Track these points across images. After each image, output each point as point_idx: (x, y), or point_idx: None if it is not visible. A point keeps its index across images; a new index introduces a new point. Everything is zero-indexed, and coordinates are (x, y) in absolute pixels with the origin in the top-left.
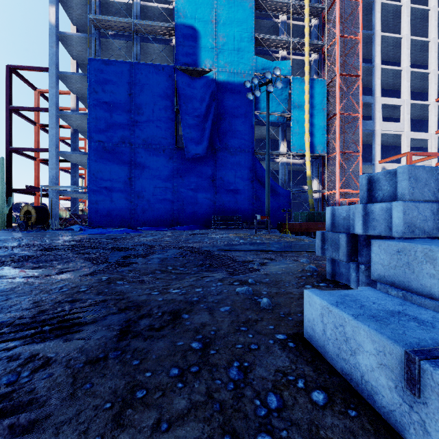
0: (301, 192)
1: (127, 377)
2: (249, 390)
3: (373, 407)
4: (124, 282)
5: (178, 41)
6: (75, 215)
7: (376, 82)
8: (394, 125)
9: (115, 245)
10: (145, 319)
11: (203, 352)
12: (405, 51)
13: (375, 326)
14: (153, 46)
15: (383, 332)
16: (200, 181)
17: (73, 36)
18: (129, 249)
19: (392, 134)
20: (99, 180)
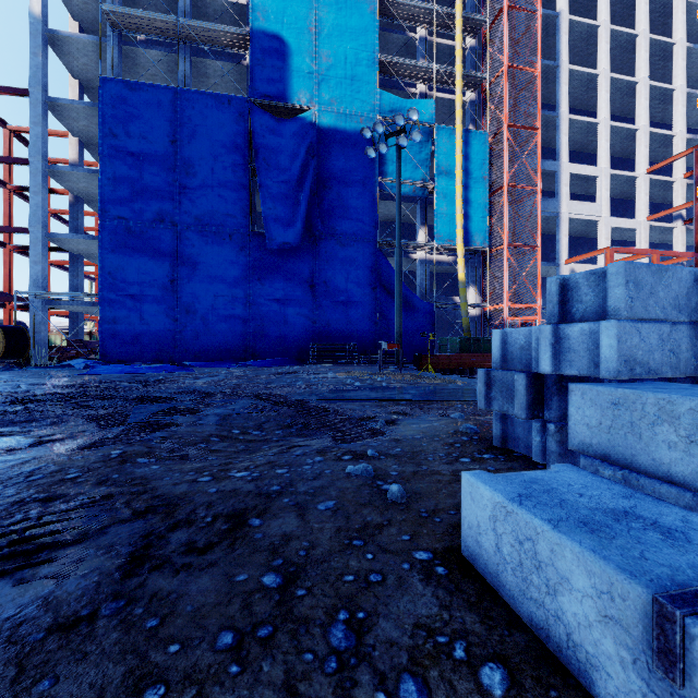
0: (450, 306)
1: (130, 658)
2: (366, 672)
3: (590, 692)
4: (151, 459)
5: (254, 58)
6: (77, 342)
7: (562, 140)
8: (587, 206)
9: (144, 392)
10: (181, 530)
11: (283, 595)
12: (603, 95)
13: (591, 544)
14: (214, 64)
15: (607, 555)
16: (291, 287)
17: (74, 39)
18: (169, 399)
19: (585, 219)
20: (120, 283)
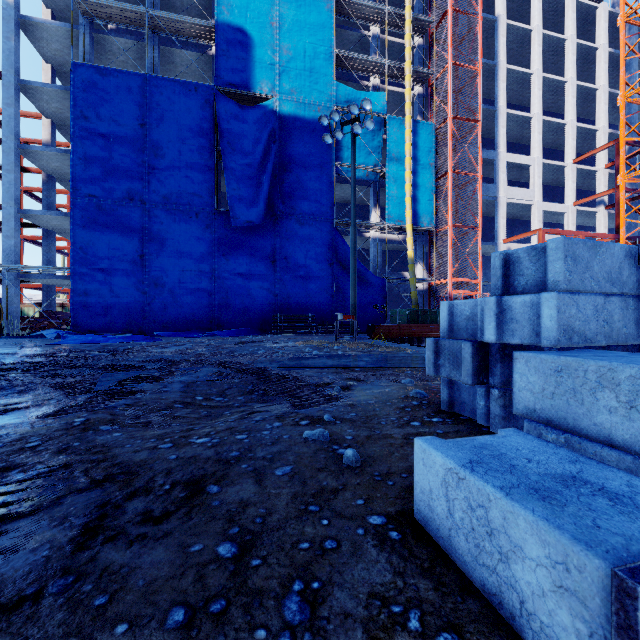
0: (400, 281)
1: None
2: None
3: None
4: (114, 426)
5: (219, 49)
6: (49, 313)
7: (500, 132)
8: (522, 191)
9: (113, 361)
10: (138, 499)
11: (237, 565)
12: (535, 93)
13: (544, 512)
14: (181, 53)
15: (561, 524)
16: (254, 262)
17: (46, 25)
18: (136, 367)
19: (520, 203)
20: (91, 258)
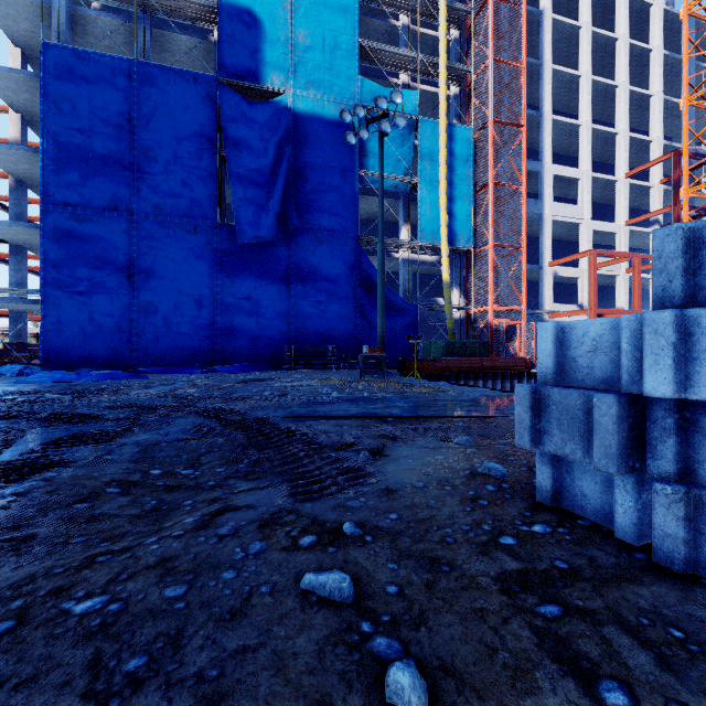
0: (434, 308)
1: None
2: None
3: None
4: None
5: (222, 33)
6: (17, 345)
7: (546, 140)
8: (569, 208)
9: (69, 407)
10: None
11: None
12: (584, 97)
13: None
14: (178, 38)
15: None
16: (264, 285)
17: None
18: (91, 417)
19: (567, 222)
20: (66, 278)
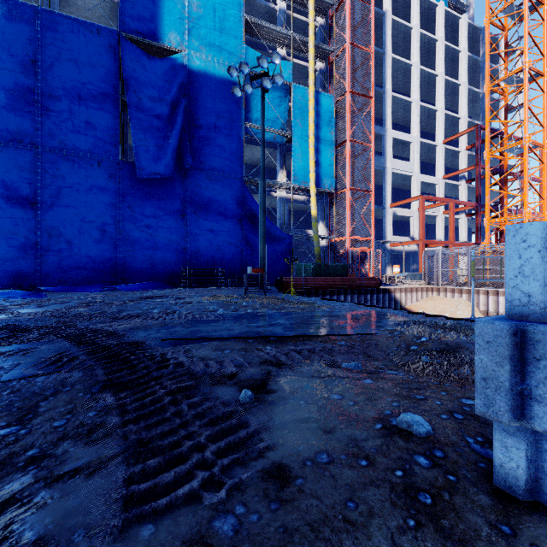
0: (304, 238)
1: None
2: None
3: None
4: None
5: None
6: None
7: (387, 111)
8: (404, 164)
9: None
10: None
11: None
12: (415, 81)
13: None
14: None
15: None
16: (162, 215)
17: None
18: None
19: (403, 174)
20: None
